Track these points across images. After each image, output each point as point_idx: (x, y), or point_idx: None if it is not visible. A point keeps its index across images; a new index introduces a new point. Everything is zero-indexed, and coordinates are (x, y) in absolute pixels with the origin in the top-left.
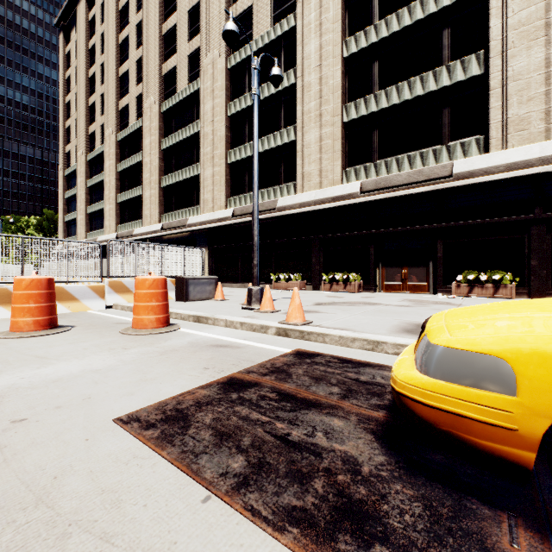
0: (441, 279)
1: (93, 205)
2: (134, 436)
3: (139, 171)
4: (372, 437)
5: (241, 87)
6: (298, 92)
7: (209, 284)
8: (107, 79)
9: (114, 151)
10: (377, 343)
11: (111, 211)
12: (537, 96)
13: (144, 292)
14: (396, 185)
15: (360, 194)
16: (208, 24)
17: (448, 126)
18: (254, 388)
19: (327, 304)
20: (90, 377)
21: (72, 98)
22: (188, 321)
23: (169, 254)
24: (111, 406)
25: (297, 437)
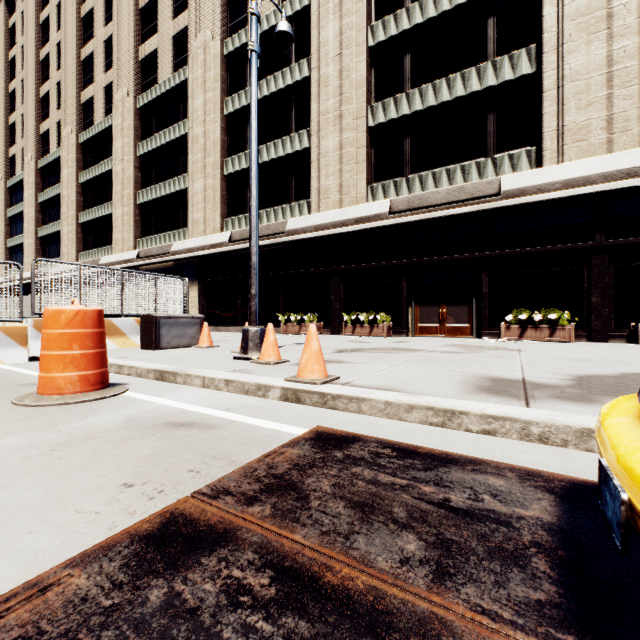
0: (486, 319)
1: (46, 226)
2: None
3: (108, 183)
4: None
5: (242, 79)
6: (313, 87)
7: (191, 325)
8: (65, 63)
9: (74, 156)
10: (451, 414)
11: (70, 234)
12: (598, 100)
13: (57, 333)
14: (433, 204)
15: (389, 215)
16: None
17: (493, 135)
18: (216, 553)
19: (353, 351)
20: None
21: (17, 86)
22: (147, 378)
23: (134, 284)
24: None
25: None
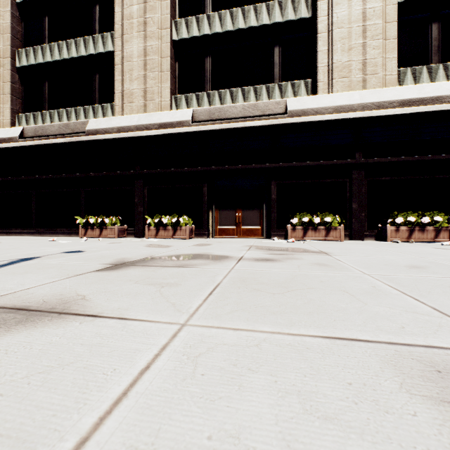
0: (275, 222)
1: None
2: None
3: None
4: None
5: None
6: None
7: None
8: None
9: None
10: None
11: None
12: (356, 46)
13: None
14: (231, 117)
15: (192, 123)
16: None
17: (279, 65)
18: None
19: (132, 266)
20: None
21: None
22: None
23: None
24: None
25: None
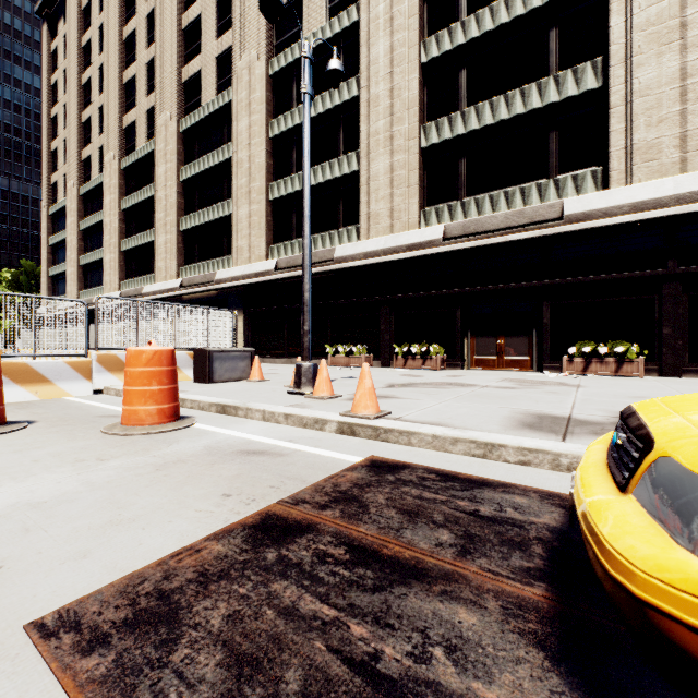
0: (547, 351)
1: (88, 254)
2: (54, 676)
3: (150, 209)
4: (542, 658)
5: (287, 100)
6: (363, 107)
7: (242, 358)
8: (107, 87)
9: (116, 182)
10: (491, 447)
11: (113, 263)
12: (670, 116)
13: (139, 371)
14: (490, 229)
15: (443, 241)
16: (243, 16)
17: (556, 154)
18: (305, 536)
19: (404, 386)
20: (20, 518)
21: (59, 111)
22: (209, 412)
23: (186, 318)
24: (35, 588)
25: (396, 665)
